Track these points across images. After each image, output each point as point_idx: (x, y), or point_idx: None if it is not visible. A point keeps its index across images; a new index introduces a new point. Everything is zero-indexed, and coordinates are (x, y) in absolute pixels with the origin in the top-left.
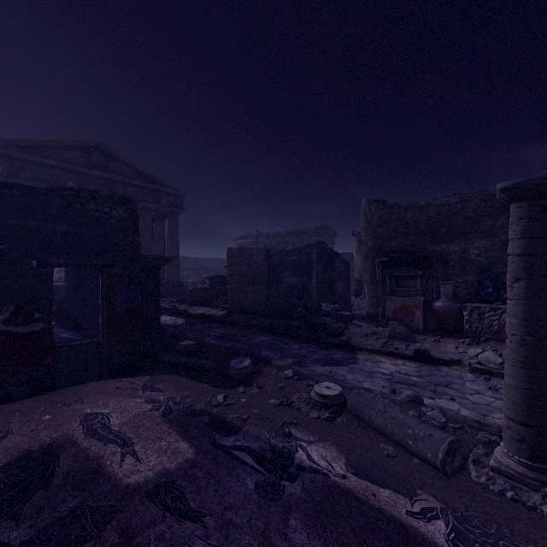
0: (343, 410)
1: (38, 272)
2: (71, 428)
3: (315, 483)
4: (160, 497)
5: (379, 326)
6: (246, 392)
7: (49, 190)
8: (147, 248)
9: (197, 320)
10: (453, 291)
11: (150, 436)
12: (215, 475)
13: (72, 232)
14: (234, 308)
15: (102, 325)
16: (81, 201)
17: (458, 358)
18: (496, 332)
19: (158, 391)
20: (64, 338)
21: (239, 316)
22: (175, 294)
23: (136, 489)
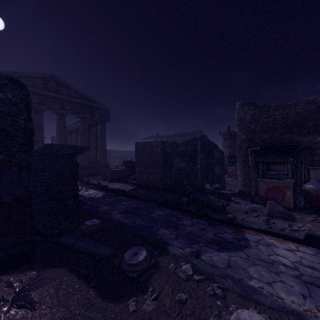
0: None
1: None
2: None
3: None
4: None
5: (253, 203)
6: (137, 310)
7: None
8: (85, 143)
9: (112, 194)
10: None
11: None
12: None
13: None
14: (140, 184)
15: None
16: None
17: None
18: None
19: (27, 308)
20: None
21: (143, 191)
22: (103, 173)
23: None
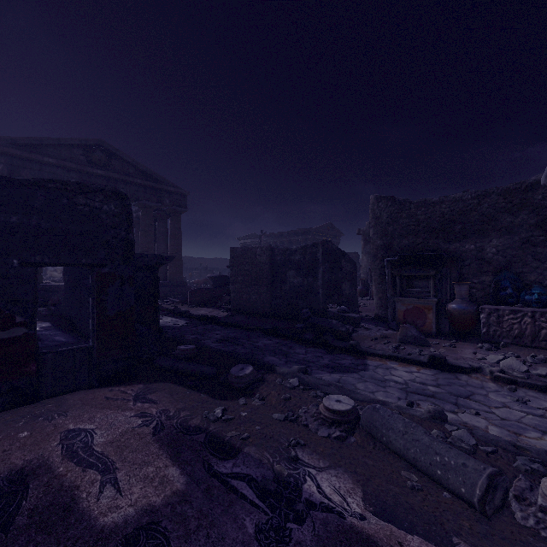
0: (356, 428)
1: (20, 271)
2: (48, 448)
3: (328, 526)
4: (140, 544)
5: (388, 329)
6: (247, 404)
7: (33, 182)
8: (149, 247)
9: (199, 322)
10: (468, 292)
11: (137, 459)
12: (208, 514)
13: (58, 228)
14: (237, 309)
15: (93, 329)
16: (69, 194)
17: (478, 365)
18: (516, 337)
19: (151, 403)
20: (57, 342)
21: (242, 318)
22: (178, 294)
23: (112, 533)
